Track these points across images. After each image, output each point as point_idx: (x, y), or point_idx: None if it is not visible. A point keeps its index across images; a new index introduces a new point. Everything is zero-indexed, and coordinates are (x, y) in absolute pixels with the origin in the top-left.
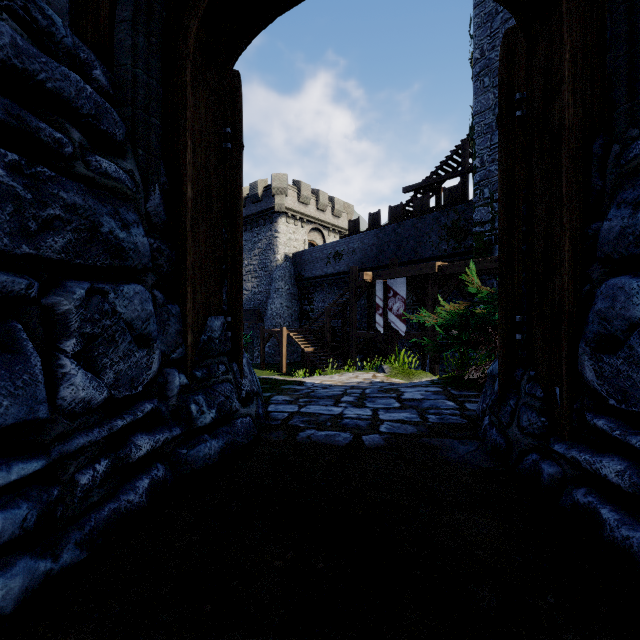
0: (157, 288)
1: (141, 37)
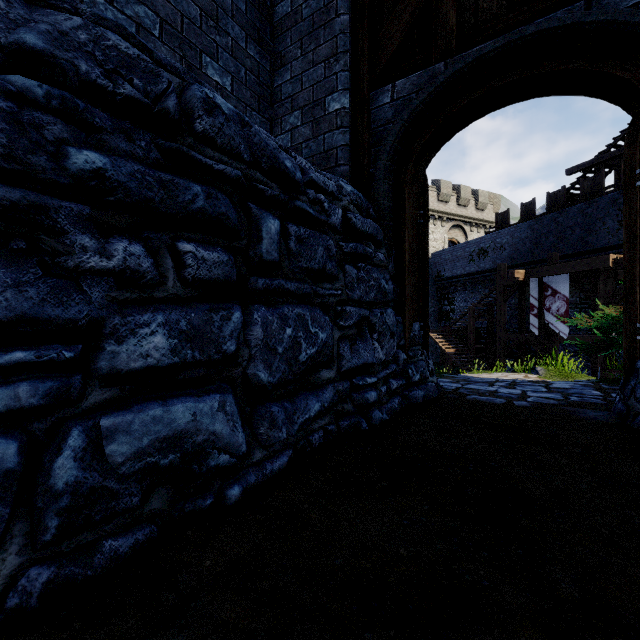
0: (392, 309)
1: (386, 185)
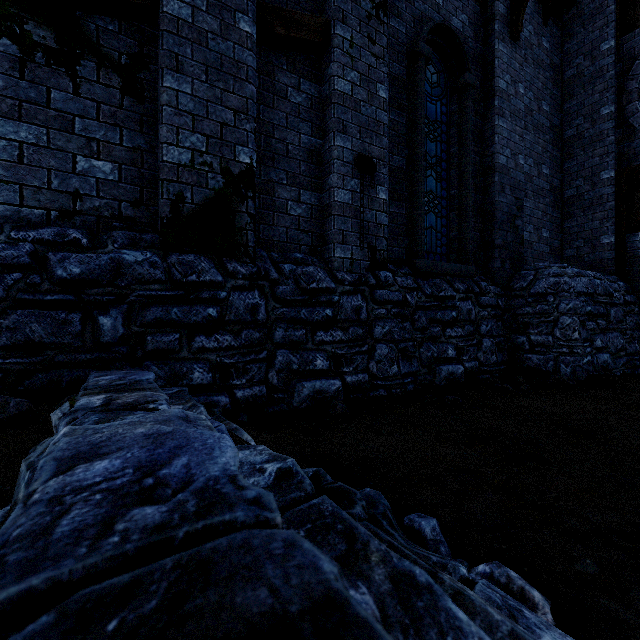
0: None
1: (638, 277)
